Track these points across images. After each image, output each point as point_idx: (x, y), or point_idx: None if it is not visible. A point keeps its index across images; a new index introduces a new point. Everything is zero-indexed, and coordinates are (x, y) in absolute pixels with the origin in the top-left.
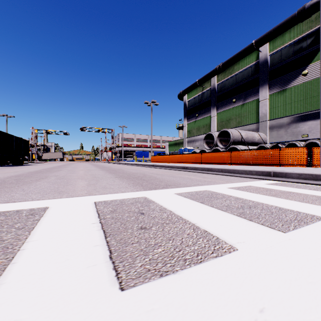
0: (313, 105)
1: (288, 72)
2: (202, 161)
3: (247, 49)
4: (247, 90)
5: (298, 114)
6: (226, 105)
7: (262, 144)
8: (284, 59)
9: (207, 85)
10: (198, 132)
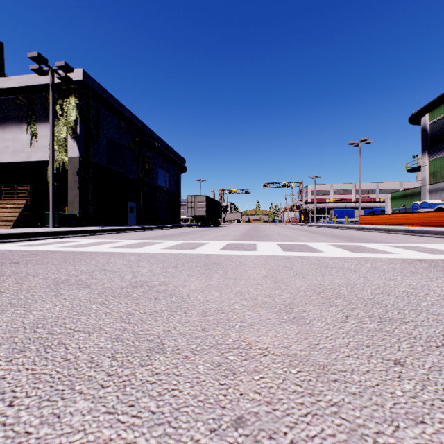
0: None
1: None
2: None
3: None
4: None
5: None
6: None
7: None
8: None
9: None
10: None
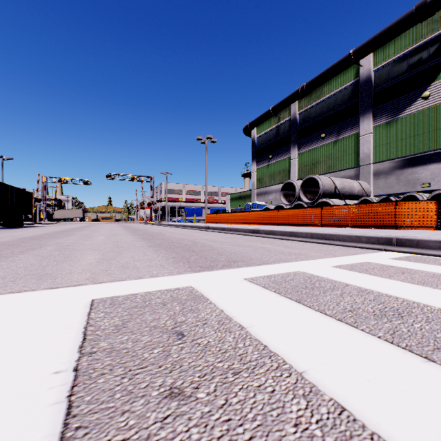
0: (437, 141)
1: (400, 95)
2: (279, 221)
3: (342, 63)
4: (342, 121)
5: (415, 154)
6: (312, 142)
7: (365, 197)
8: (395, 77)
9: (284, 114)
10: (272, 180)
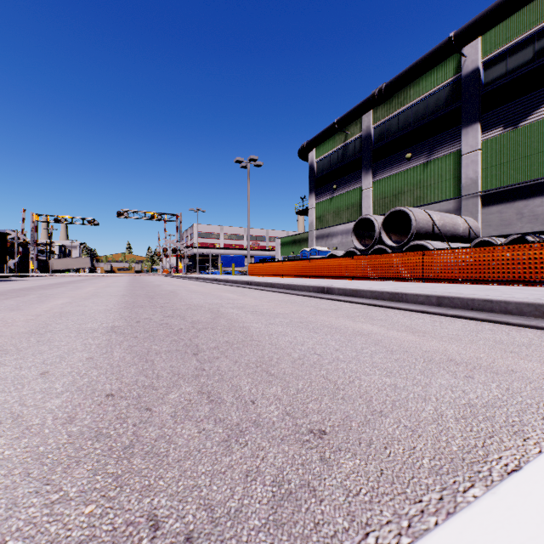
0: None
1: (524, 94)
2: (353, 273)
3: (438, 52)
4: (435, 135)
5: None
6: (393, 166)
7: (484, 237)
8: (516, 69)
9: (354, 129)
10: (337, 218)
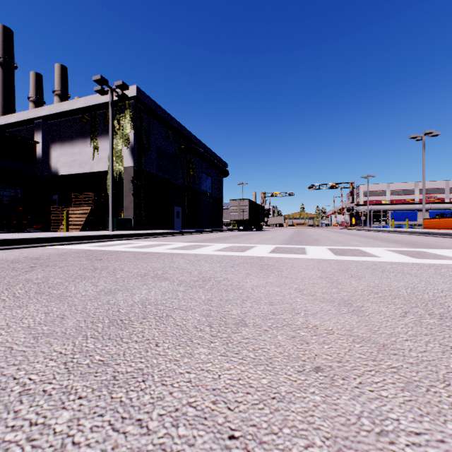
0: None
1: None
2: None
3: None
4: None
5: None
6: None
7: None
8: None
9: None
10: None
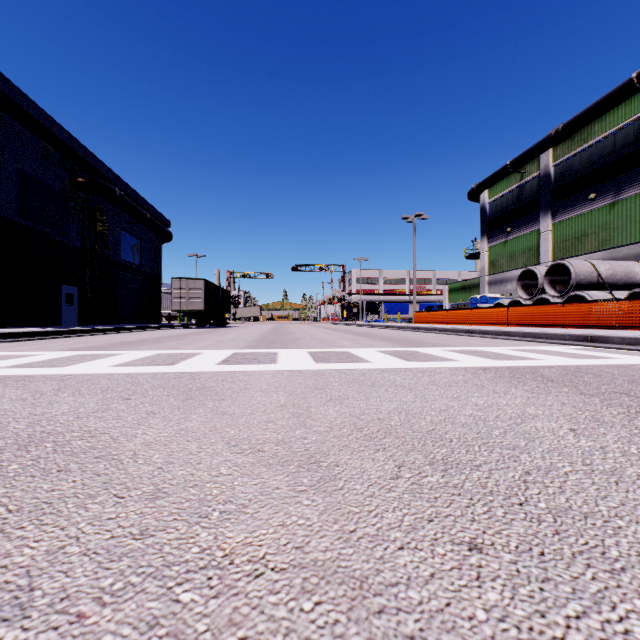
0: None
1: None
2: (509, 321)
3: (619, 92)
4: (623, 173)
5: None
6: (575, 207)
7: (637, 289)
8: None
9: (531, 168)
10: (512, 263)
